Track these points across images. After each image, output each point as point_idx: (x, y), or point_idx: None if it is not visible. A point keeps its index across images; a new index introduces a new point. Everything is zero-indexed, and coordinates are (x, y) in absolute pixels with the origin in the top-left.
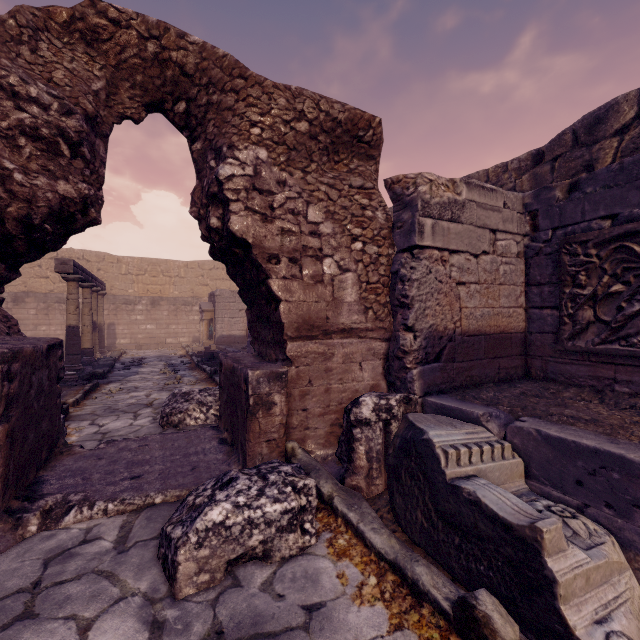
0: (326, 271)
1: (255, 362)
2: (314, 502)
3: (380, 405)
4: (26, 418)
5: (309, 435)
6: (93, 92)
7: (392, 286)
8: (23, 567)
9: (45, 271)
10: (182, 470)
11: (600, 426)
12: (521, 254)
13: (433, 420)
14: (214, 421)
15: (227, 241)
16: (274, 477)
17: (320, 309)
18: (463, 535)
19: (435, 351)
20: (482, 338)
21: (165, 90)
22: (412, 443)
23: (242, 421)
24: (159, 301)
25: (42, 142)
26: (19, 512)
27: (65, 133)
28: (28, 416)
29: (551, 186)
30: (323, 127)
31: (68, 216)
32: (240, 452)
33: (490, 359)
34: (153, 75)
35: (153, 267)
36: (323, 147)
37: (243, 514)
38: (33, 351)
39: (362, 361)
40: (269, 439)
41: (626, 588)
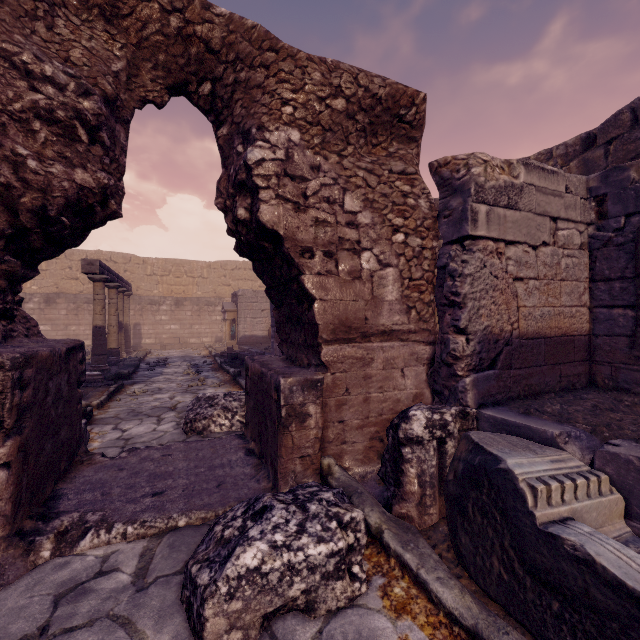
0: (364, 266)
1: (285, 367)
2: (363, 539)
3: (433, 420)
4: (42, 428)
5: (346, 450)
6: (113, 73)
7: (438, 283)
8: (31, 605)
9: (75, 273)
10: (207, 486)
11: None
12: (584, 245)
13: (504, 442)
14: (239, 428)
15: (255, 234)
16: (315, 507)
17: (358, 309)
18: (566, 601)
19: (490, 356)
20: (542, 341)
21: (189, 70)
22: (482, 472)
23: (272, 433)
24: (183, 301)
25: (58, 126)
26: (32, 534)
27: (82, 116)
28: (44, 425)
29: (624, 166)
30: (361, 105)
31: (86, 208)
32: (270, 467)
33: (550, 365)
34: (176, 53)
35: (177, 268)
36: (361, 128)
37: (282, 557)
38: (50, 355)
39: (404, 367)
40: (303, 455)
41: None
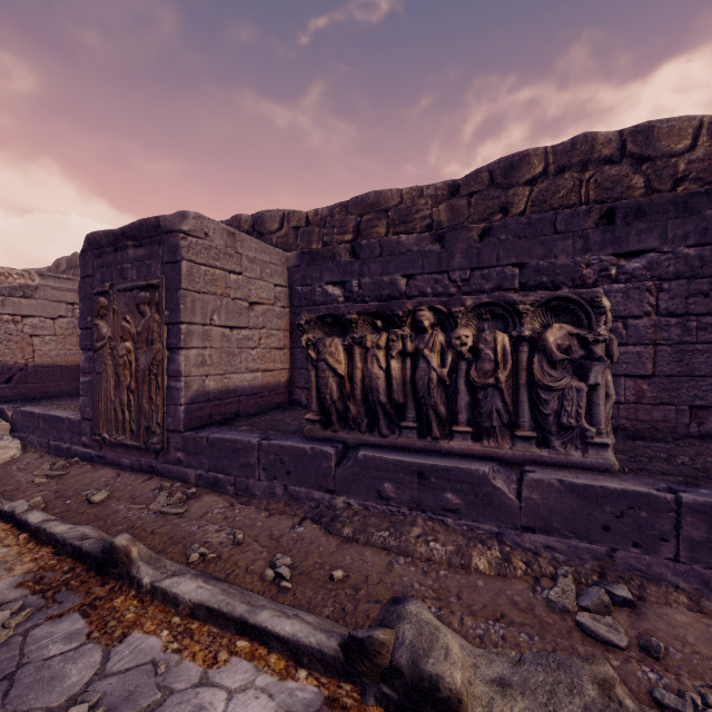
0: None
1: None
2: None
3: None
4: None
5: None
6: None
7: None
8: None
9: None
10: None
11: (62, 405)
12: None
13: None
14: None
15: None
16: None
17: None
18: None
19: (5, 377)
20: (59, 369)
21: None
22: None
23: None
24: None
25: None
26: None
27: None
28: None
29: None
30: None
31: None
32: None
33: (68, 381)
34: None
35: None
36: None
37: None
38: None
39: None
40: None
41: (2, 452)
